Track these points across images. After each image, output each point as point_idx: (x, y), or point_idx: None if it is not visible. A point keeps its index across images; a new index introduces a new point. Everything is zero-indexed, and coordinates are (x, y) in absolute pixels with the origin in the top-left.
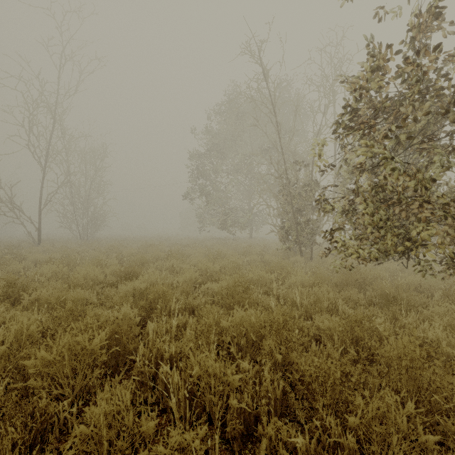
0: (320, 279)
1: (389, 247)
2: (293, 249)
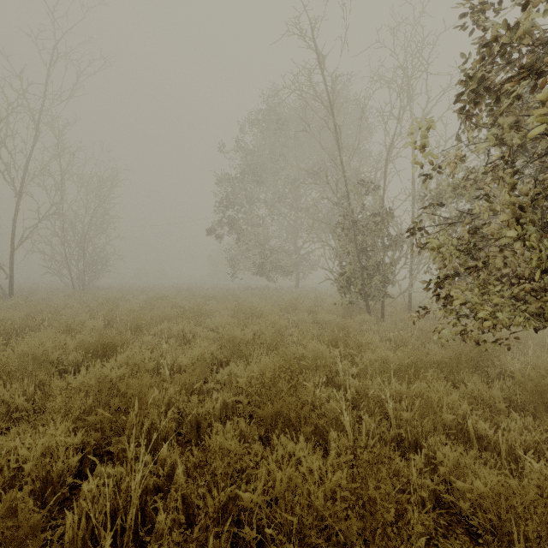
0: (417, 358)
1: (546, 308)
2: (356, 303)
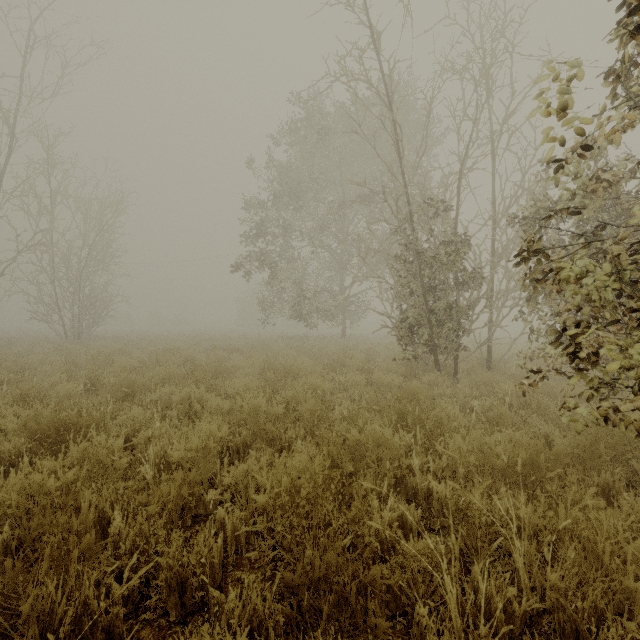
0: (537, 450)
1: None
2: (422, 358)
